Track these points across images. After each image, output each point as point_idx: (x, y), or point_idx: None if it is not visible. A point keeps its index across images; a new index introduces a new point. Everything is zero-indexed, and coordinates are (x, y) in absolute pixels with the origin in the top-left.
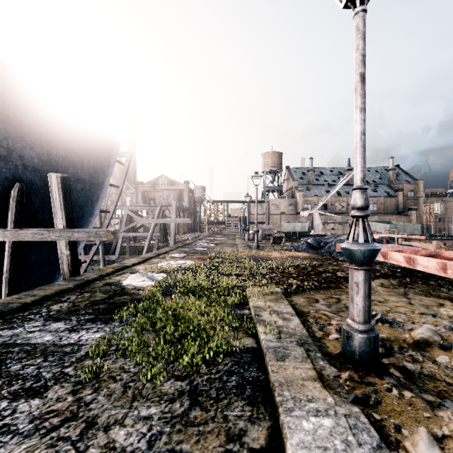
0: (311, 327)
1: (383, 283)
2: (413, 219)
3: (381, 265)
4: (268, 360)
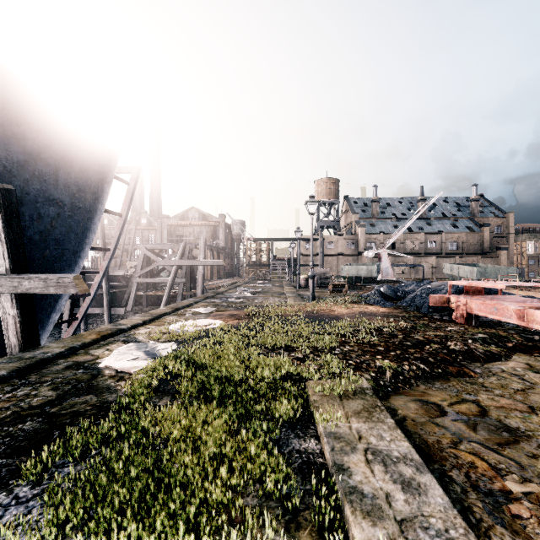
0: (469, 506)
1: (531, 364)
2: (503, 260)
3: (499, 326)
4: None
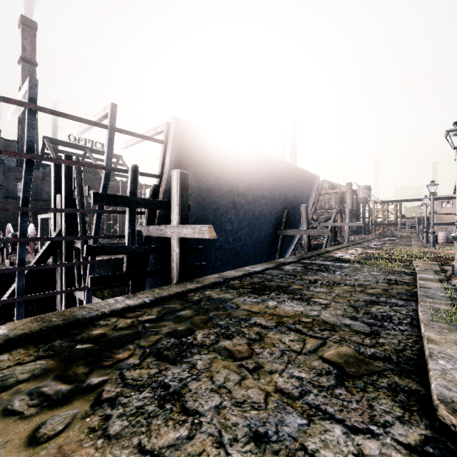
0: (446, 272)
1: None
2: None
3: None
4: (417, 271)
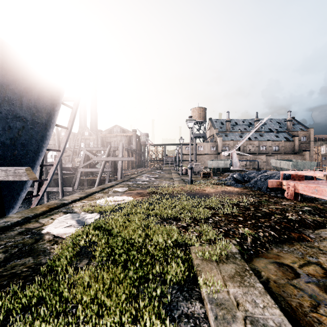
0: None
1: None
2: (307, 157)
3: (315, 201)
4: None
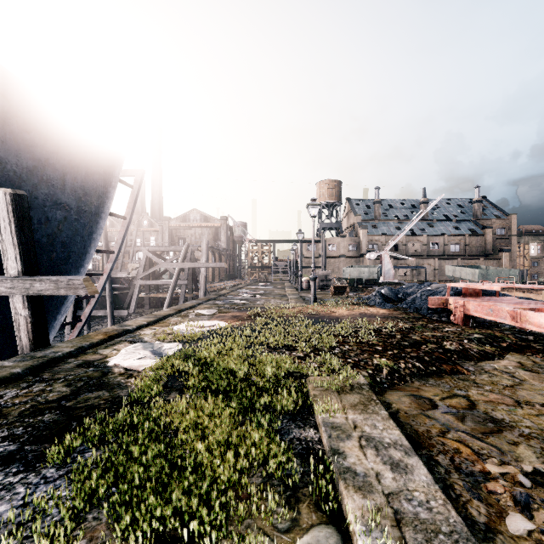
0: (451, 484)
1: (523, 362)
2: (505, 262)
3: (496, 327)
4: None
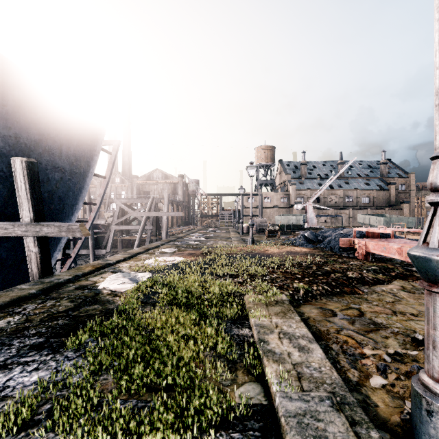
0: (338, 360)
1: (404, 286)
2: (406, 212)
3: (390, 262)
4: None
